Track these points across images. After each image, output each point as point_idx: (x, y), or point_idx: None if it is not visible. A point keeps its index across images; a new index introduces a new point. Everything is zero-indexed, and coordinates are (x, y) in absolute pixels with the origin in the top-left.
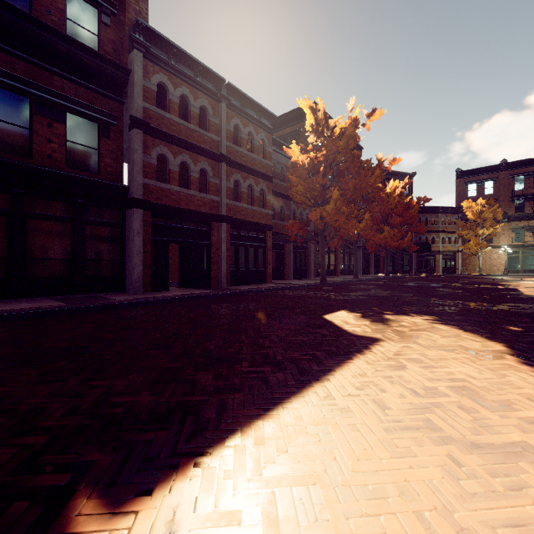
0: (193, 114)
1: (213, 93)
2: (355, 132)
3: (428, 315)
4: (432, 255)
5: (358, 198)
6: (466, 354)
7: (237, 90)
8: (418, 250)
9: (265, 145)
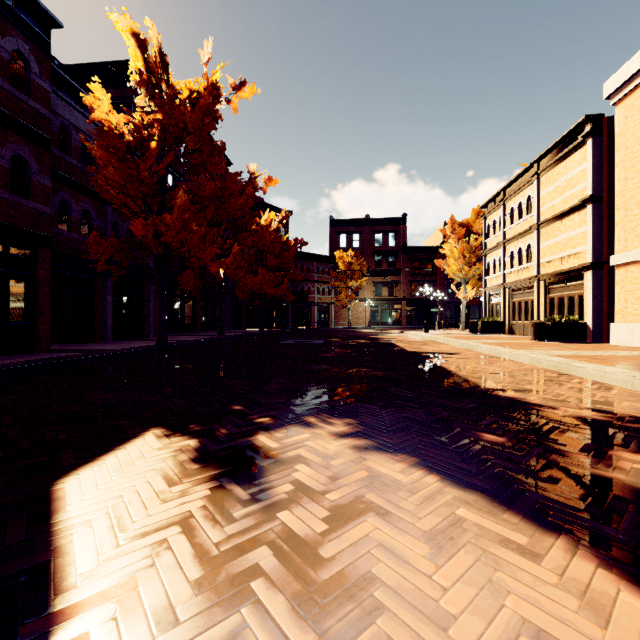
0: None
1: None
2: (216, 107)
3: (339, 417)
4: (308, 307)
5: (224, 221)
6: None
7: None
8: (295, 300)
9: (30, 69)
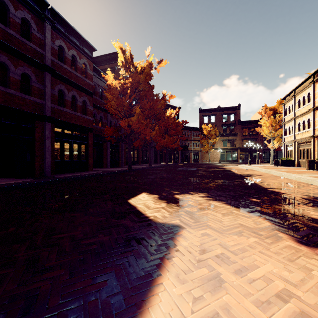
0: (14, 22)
1: (36, 10)
2: (150, 71)
3: (201, 193)
4: (188, 152)
5: (151, 116)
6: (253, 236)
7: (61, 17)
8: (182, 150)
9: (87, 68)
